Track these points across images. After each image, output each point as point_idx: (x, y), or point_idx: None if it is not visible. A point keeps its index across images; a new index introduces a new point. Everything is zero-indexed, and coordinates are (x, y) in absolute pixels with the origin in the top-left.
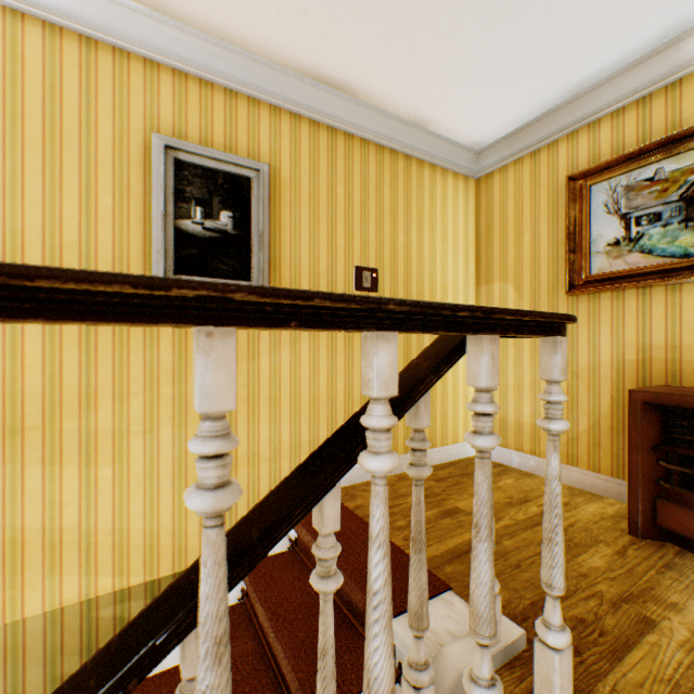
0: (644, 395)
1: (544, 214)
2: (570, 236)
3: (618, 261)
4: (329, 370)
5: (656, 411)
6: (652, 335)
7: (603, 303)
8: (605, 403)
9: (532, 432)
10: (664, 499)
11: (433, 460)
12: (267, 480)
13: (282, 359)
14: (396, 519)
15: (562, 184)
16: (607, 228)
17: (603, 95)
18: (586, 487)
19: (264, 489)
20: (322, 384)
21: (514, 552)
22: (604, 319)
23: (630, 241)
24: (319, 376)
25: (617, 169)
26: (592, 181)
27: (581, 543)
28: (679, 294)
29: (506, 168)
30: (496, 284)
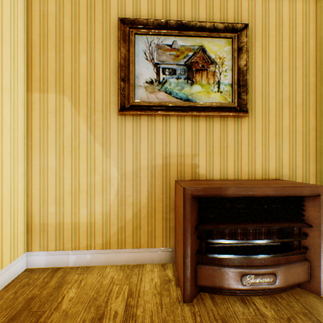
0: (194, 190)
1: (100, 43)
2: (122, 68)
3: (153, 95)
4: None
5: (197, 201)
6: (171, 148)
7: (143, 123)
8: (144, 196)
9: (89, 229)
10: (202, 264)
11: None
12: None
13: None
14: None
15: (114, 25)
16: (146, 70)
17: None
18: (132, 261)
19: None
20: None
21: None
22: (144, 135)
23: (160, 83)
24: None
25: (153, 30)
26: (137, 31)
27: None
28: (184, 123)
29: None
30: (52, 94)
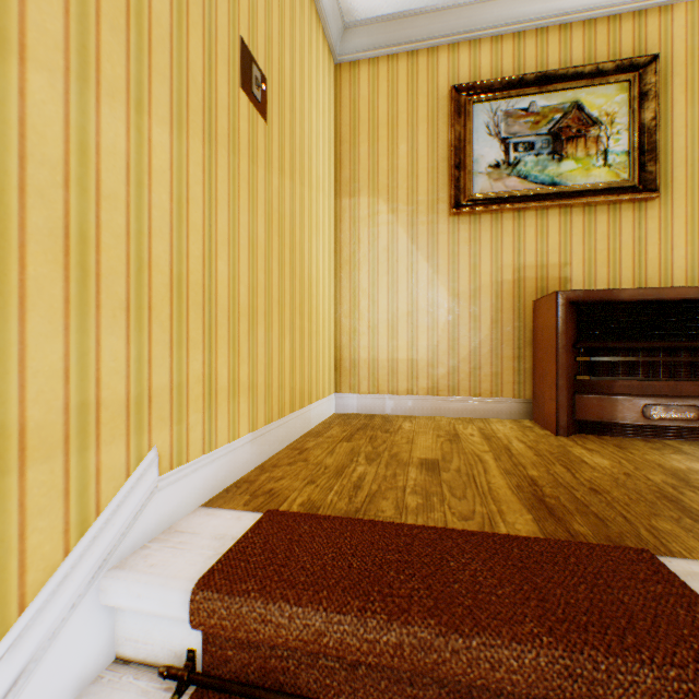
0: (571, 294)
1: (424, 124)
2: (456, 152)
3: (499, 184)
4: (205, 225)
5: (574, 311)
6: (526, 256)
7: (484, 225)
8: (486, 325)
9: (410, 368)
10: (582, 393)
11: (312, 421)
12: (54, 520)
13: (104, 129)
14: (400, 499)
15: (443, 96)
16: (489, 150)
17: (489, 14)
18: (468, 414)
19: (41, 555)
20: (194, 252)
21: (560, 478)
22: (485, 241)
23: (509, 165)
24: (189, 231)
25: (500, 93)
26: (477, 99)
27: (562, 452)
28: (546, 219)
29: (378, 61)
30: (364, 198)
